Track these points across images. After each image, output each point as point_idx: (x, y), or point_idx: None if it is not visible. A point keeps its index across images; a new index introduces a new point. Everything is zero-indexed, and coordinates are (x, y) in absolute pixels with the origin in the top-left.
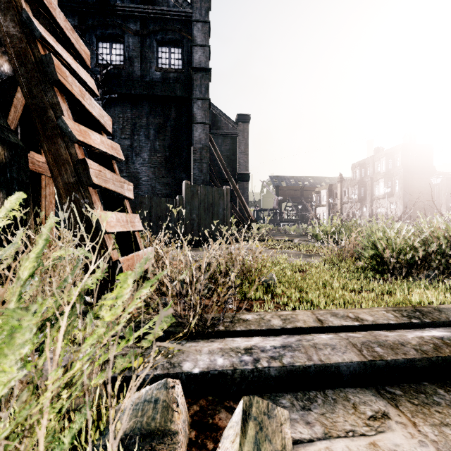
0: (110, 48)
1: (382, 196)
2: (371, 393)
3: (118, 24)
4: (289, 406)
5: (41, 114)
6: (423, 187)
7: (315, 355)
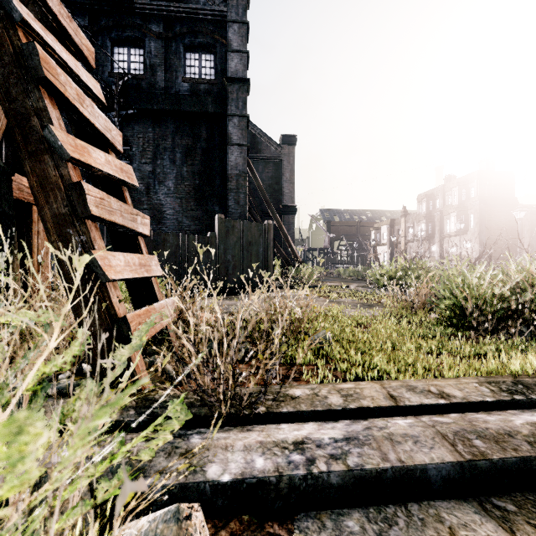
0: (128, 54)
1: (454, 233)
2: (473, 509)
3: (137, 25)
4: (359, 531)
5: (23, 123)
6: (502, 223)
7: (392, 452)
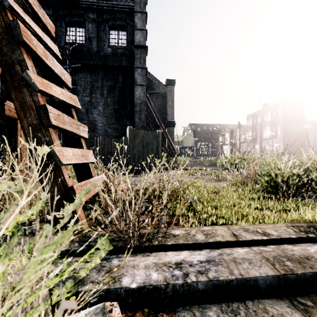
0: (75, 31)
1: (268, 137)
2: (286, 304)
3: (80, 14)
4: None
5: (10, 69)
6: (297, 131)
7: (235, 269)
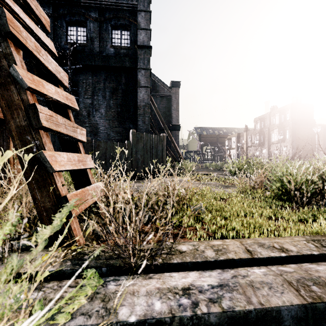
0: (76, 30)
1: (276, 141)
2: None
3: (82, 13)
4: None
5: None
6: (306, 135)
7: (254, 296)
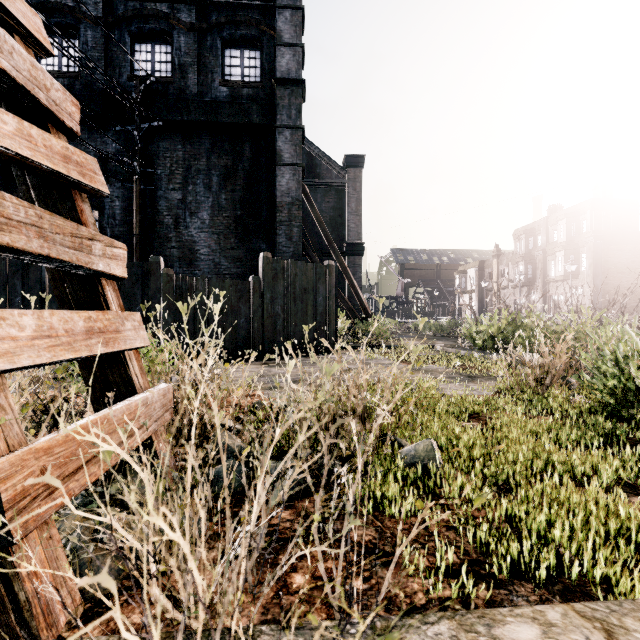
0: (152, 51)
1: (561, 277)
2: None
3: (163, 14)
4: None
5: None
6: (623, 264)
7: None
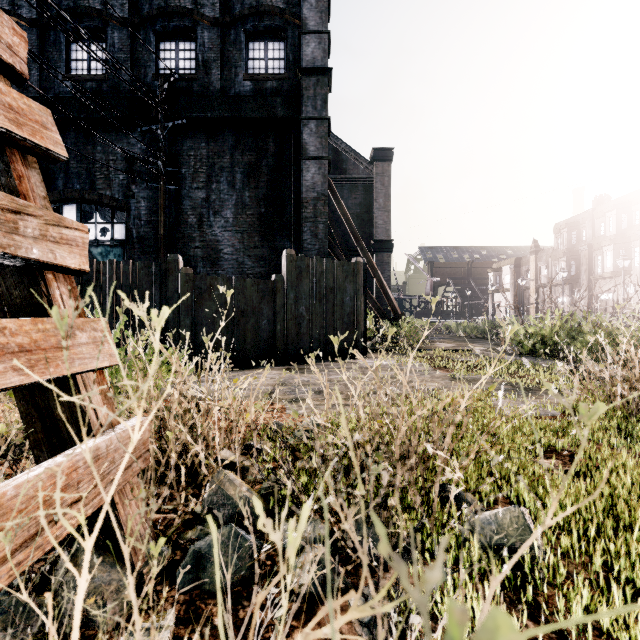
0: (177, 49)
1: (609, 273)
2: None
3: (186, 10)
4: None
5: None
6: None
7: None
